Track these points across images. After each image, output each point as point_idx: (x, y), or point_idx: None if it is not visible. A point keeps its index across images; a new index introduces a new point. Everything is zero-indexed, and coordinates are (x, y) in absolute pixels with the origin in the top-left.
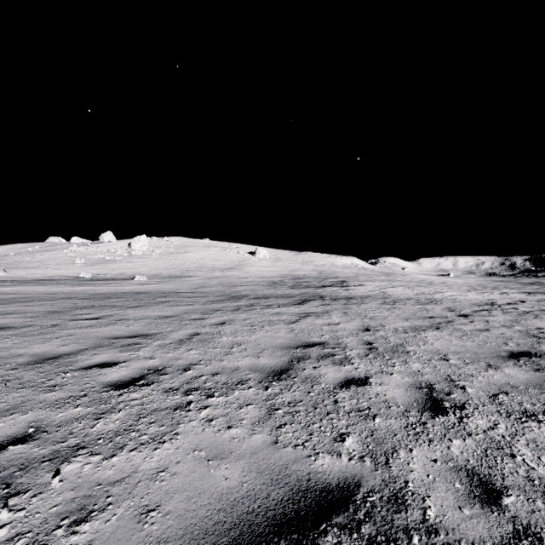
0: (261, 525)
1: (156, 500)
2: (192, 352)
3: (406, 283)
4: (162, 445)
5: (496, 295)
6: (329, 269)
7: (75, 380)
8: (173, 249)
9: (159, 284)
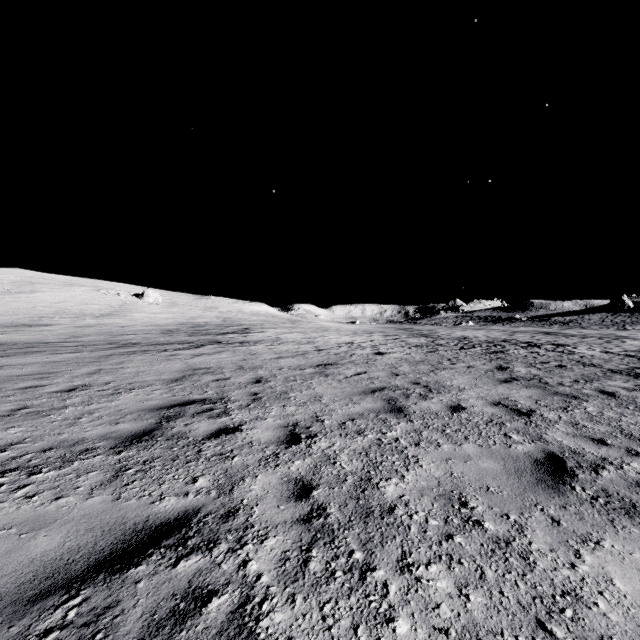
0: (169, 406)
1: (123, 408)
2: (106, 377)
3: (305, 330)
4: (114, 401)
5: (362, 337)
6: (236, 316)
7: (21, 393)
8: (9, 287)
9: (6, 335)
